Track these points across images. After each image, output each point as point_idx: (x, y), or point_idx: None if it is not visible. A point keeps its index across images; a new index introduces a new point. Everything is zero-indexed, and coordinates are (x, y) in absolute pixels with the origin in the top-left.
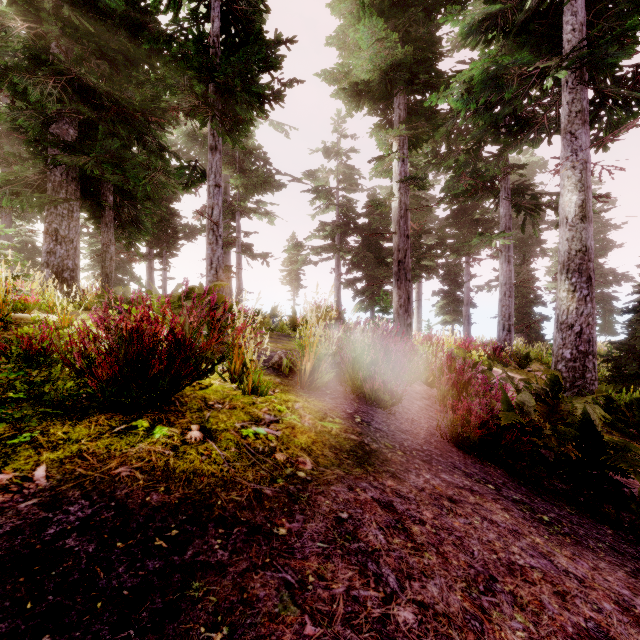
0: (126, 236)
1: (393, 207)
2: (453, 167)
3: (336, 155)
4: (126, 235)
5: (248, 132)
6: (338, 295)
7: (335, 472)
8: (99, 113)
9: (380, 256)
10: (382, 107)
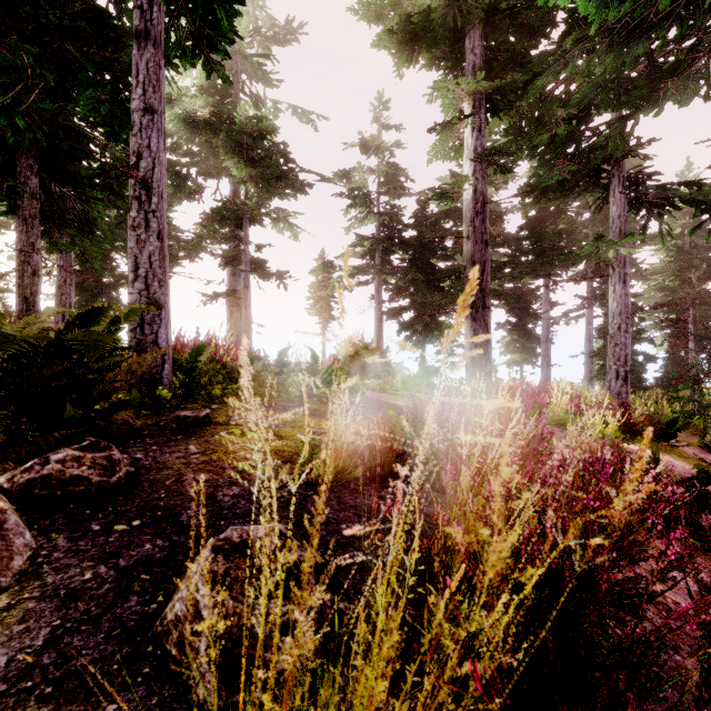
0: (67, 242)
1: (464, 199)
2: (540, 152)
3: (377, 149)
4: (67, 240)
5: (222, 26)
6: (379, 328)
7: None
8: (3, 39)
9: (433, 279)
10: (447, 55)
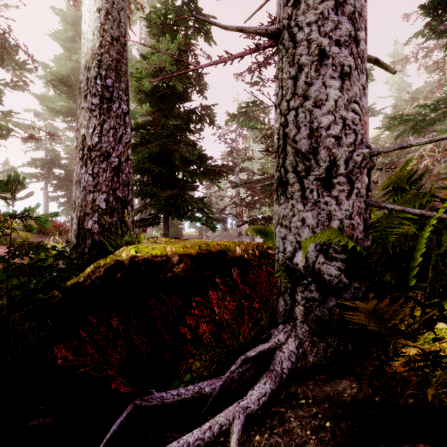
0: None
1: None
2: None
3: (45, 119)
4: None
5: None
6: (46, 205)
7: (35, 237)
8: None
9: None
10: (69, 121)
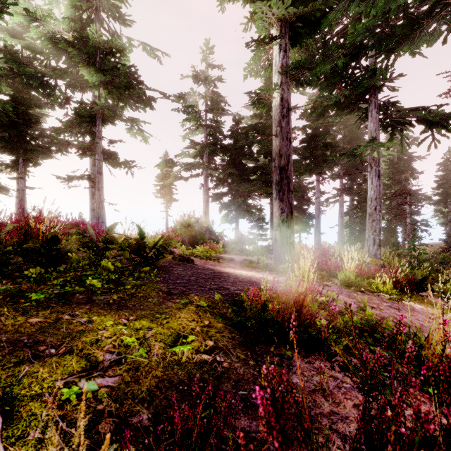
0: None
1: (273, 105)
2: (320, 83)
3: (205, 80)
4: None
5: None
6: (206, 208)
7: None
8: None
9: (244, 173)
10: None
